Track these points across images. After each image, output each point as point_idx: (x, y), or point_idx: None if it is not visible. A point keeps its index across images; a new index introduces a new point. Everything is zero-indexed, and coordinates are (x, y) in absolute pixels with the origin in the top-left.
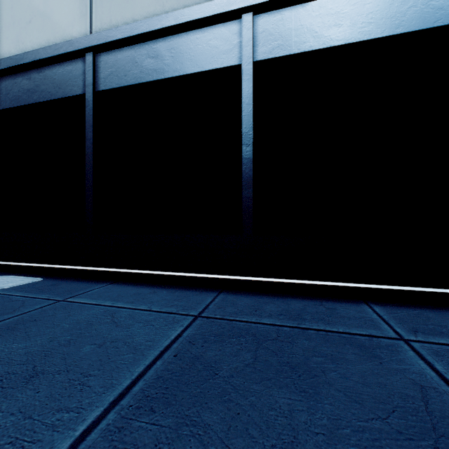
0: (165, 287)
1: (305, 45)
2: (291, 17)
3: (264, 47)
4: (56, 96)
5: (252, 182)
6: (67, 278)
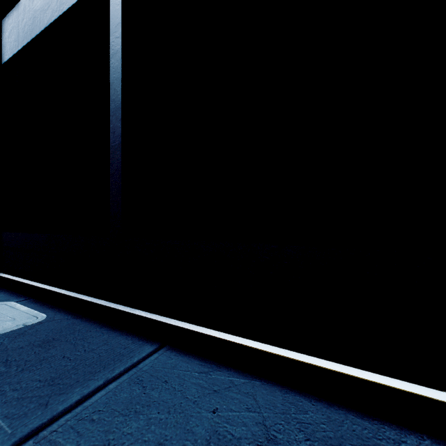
0: (286, 398)
1: None
2: None
3: None
4: (71, 1)
5: None
6: (84, 317)
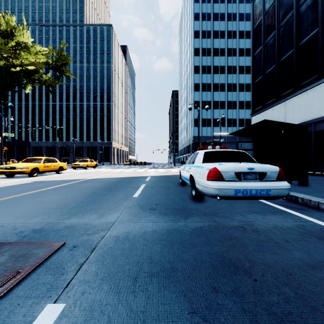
0: None
1: (323, 128)
2: (321, 123)
3: (316, 129)
4: None
5: (313, 154)
6: None
